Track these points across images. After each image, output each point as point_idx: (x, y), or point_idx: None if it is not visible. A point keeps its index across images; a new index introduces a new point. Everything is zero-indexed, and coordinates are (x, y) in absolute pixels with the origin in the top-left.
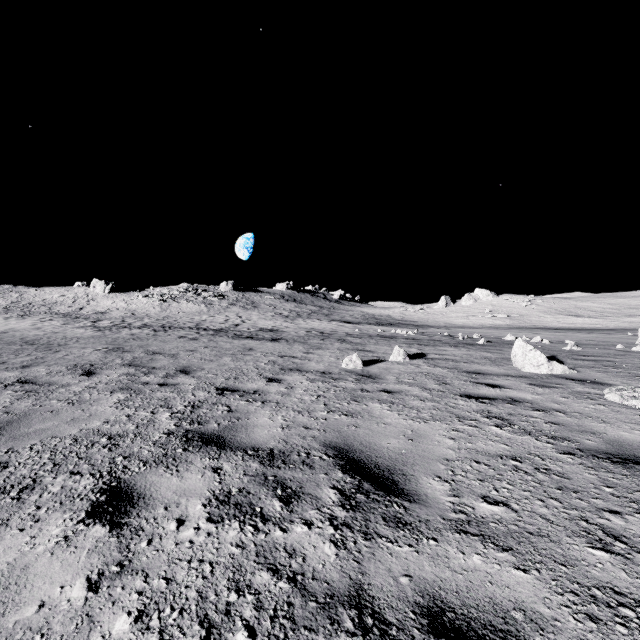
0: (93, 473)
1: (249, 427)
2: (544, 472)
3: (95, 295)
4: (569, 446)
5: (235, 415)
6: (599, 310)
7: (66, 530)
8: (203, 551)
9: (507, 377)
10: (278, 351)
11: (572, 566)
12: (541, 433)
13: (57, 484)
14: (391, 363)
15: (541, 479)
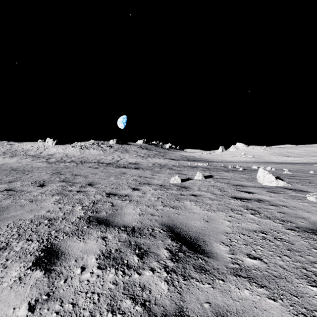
0: (38, 240)
1: (122, 214)
2: (279, 240)
3: (48, 146)
4: (291, 225)
5: (115, 208)
6: (299, 153)
7: (20, 273)
8: (94, 286)
9: (255, 188)
10: (138, 174)
11: (301, 297)
12: (275, 218)
13: (19, 246)
14: (195, 180)
15: (278, 244)
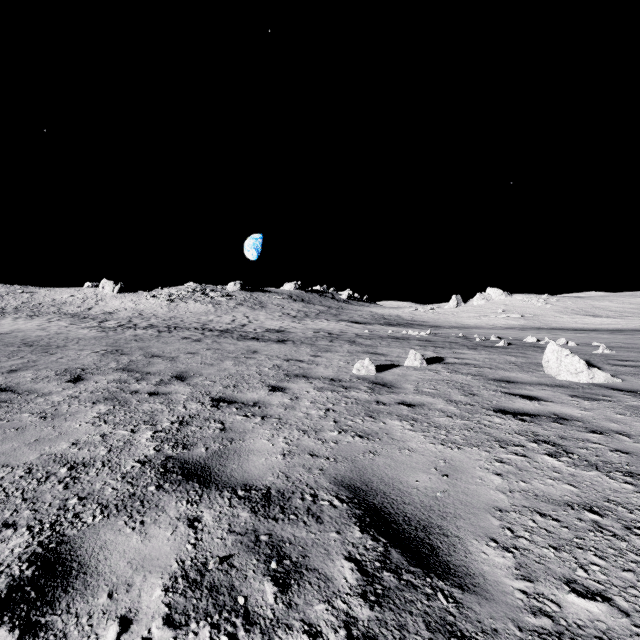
0: (32, 525)
1: (243, 453)
2: None
3: (104, 295)
4: None
5: (228, 435)
6: (618, 310)
7: None
8: None
9: (542, 386)
10: (284, 354)
11: None
12: (611, 467)
13: None
14: (407, 368)
15: None
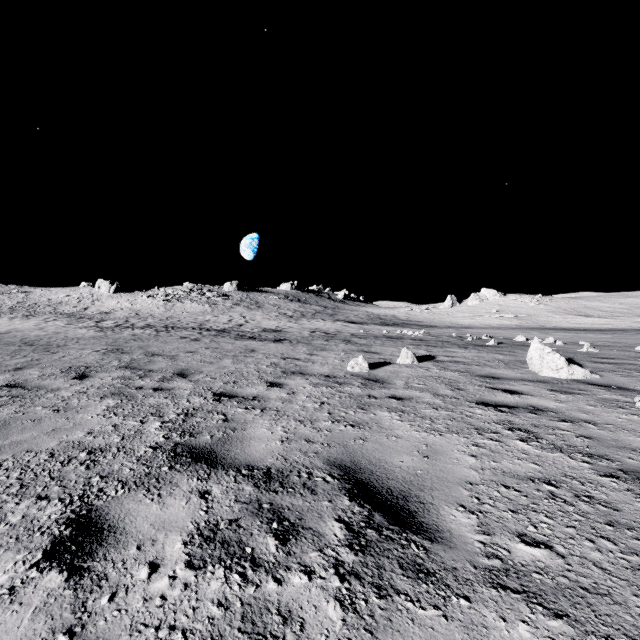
0: (63, 498)
1: (245, 440)
2: (587, 501)
3: (100, 295)
4: (609, 466)
5: (231, 425)
6: (609, 310)
7: (14, 578)
8: (176, 612)
9: (524, 382)
10: (281, 352)
11: None
12: (574, 449)
13: (18, 512)
14: (399, 366)
15: (585, 510)
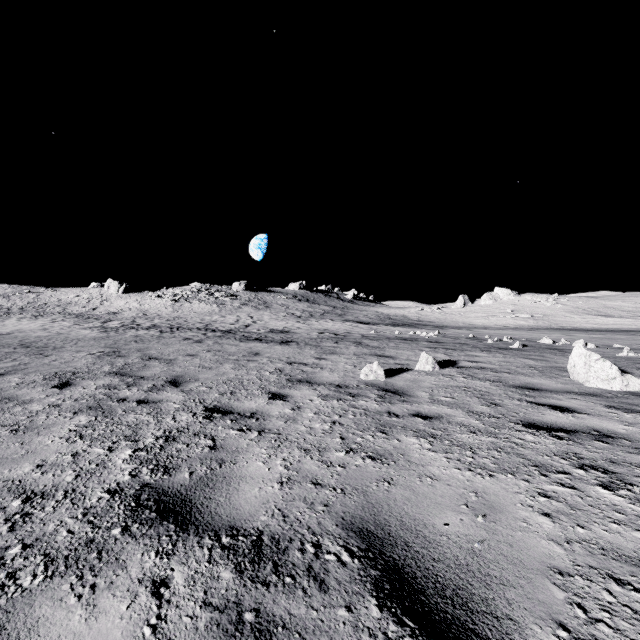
0: None
1: (233, 480)
2: None
3: (109, 295)
4: None
5: (218, 455)
6: (631, 310)
7: None
8: None
9: (571, 395)
10: (287, 356)
11: None
12: None
13: None
14: (418, 373)
15: None
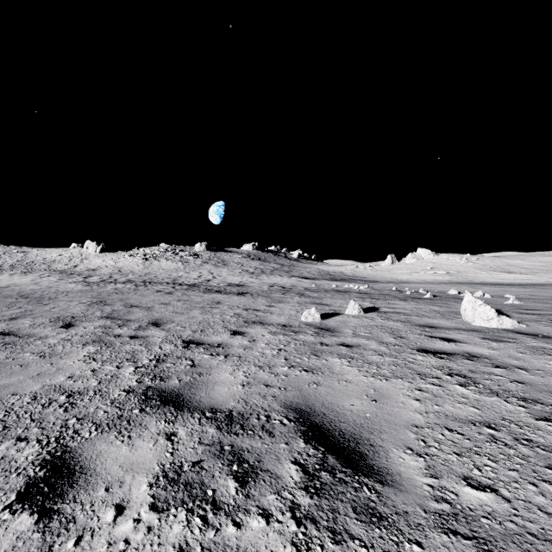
0: (40, 439)
1: (210, 384)
2: (526, 444)
3: (88, 254)
4: (544, 410)
5: (197, 370)
6: (529, 267)
7: None
8: None
9: (459, 331)
10: (243, 304)
11: None
12: (509, 394)
13: None
14: (347, 316)
15: (525, 454)
